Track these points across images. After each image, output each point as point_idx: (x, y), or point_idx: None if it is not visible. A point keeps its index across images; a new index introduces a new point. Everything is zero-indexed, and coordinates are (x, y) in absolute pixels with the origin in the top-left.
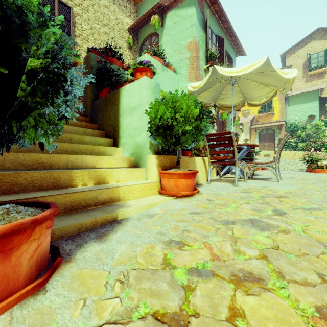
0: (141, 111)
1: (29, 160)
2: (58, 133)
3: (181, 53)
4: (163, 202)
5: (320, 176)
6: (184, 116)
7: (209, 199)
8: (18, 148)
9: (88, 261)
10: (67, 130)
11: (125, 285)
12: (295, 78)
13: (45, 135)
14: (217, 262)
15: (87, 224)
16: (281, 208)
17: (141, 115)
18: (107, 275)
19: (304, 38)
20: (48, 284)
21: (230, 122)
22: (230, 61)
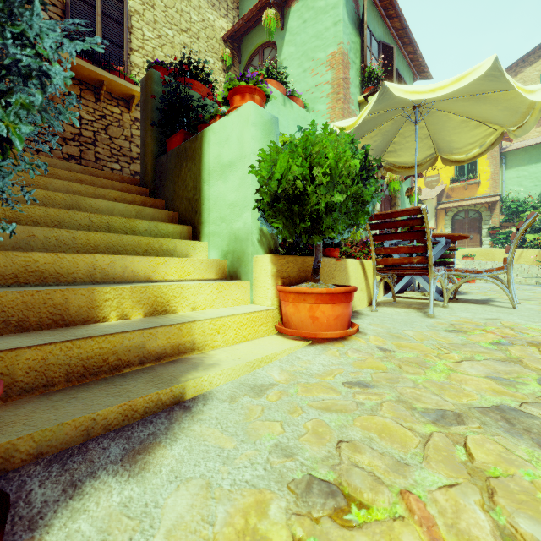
0: (242, 169)
1: (9, 265)
2: None
3: (316, 74)
4: (287, 353)
5: None
6: (330, 174)
7: (383, 346)
8: None
9: None
10: (104, 209)
11: None
12: None
13: None
14: None
15: (108, 417)
16: None
17: (242, 177)
18: None
19: (535, 48)
20: None
21: (403, 197)
22: None
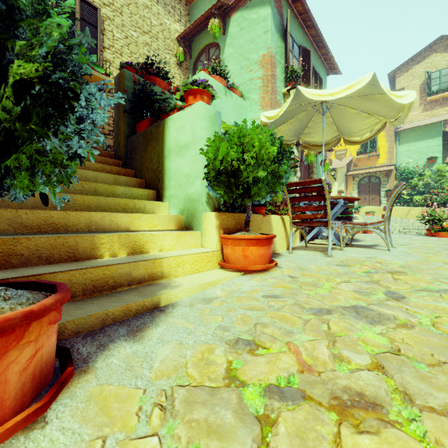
0: (194, 150)
1: (35, 219)
2: (68, 179)
3: (250, 71)
4: (226, 280)
5: (447, 241)
6: (255, 157)
7: (292, 275)
8: (19, 203)
9: (114, 372)
10: (90, 178)
11: (168, 413)
12: (412, 103)
13: (48, 183)
14: (309, 375)
15: (115, 313)
16: (397, 290)
17: (194, 156)
18: (140, 395)
19: (421, 50)
20: (50, 411)
21: (318, 167)
22: (318, 81)
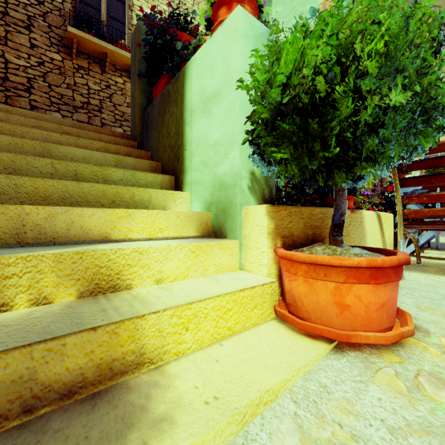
0: (228, 97)
1: None
2: None
3: None
4: (301, 374)
5: None
6: (383, 52)
7: None
8: None
9: None
10: (79, 158)
11: None
12: None
13: None
14: None
15: None
16: None
17: (228, 107)
18: None
19: None
20: None
21: None
22: None
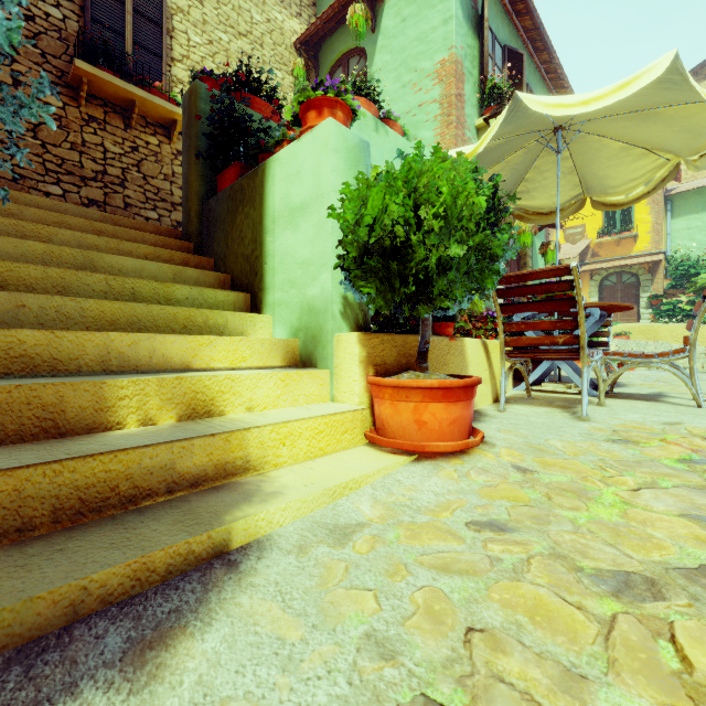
0: (319, 213)
1: None
2: None
3: (419, 90)
4: (382, 474)
5: None
6: (444, 215)
7: (521, 464)
8: None
9: None
10: (129, 270)
11: None
12: None
13: None
14: None
15: (107, 583)
16: None
17: (319, 224)
18: None
19: None
20: None
21: (535, 255)
22: None
